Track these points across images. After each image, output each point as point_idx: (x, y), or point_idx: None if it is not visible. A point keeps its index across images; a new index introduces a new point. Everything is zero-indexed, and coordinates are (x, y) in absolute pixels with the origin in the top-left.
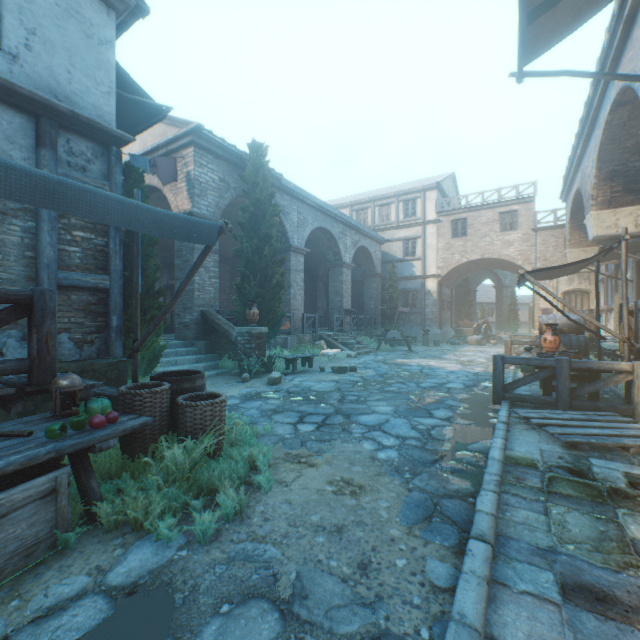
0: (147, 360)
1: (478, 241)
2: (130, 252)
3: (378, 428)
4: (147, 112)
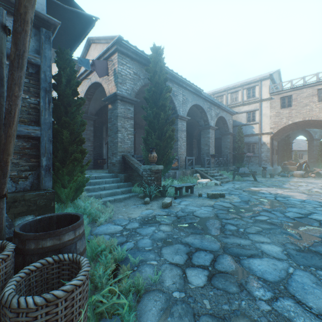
0: (74, 190)
1: (300, 109)
2: (61, 111)
3: (284, 290)
4: (84, 24)
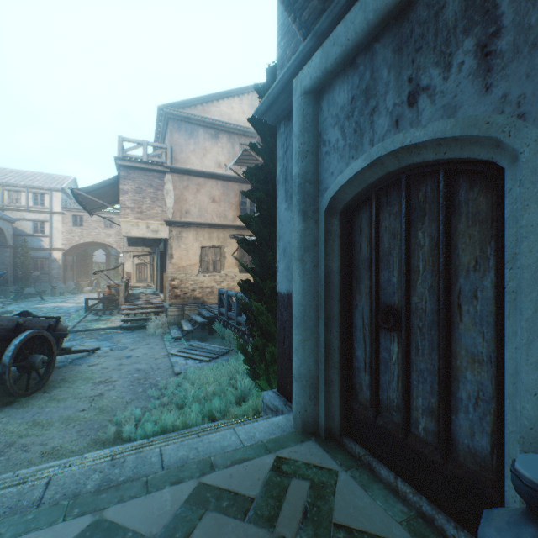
0: None
1: (92, 231)
2: None
3: None
4: None
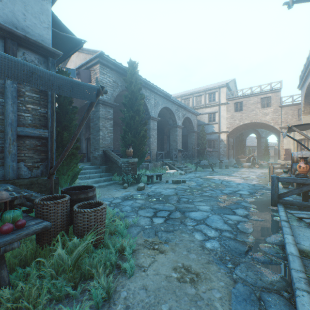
0: (70, 177)
1: (249, 113)
2: (61, 117)
3: (203, 222)
4: (73, 44)
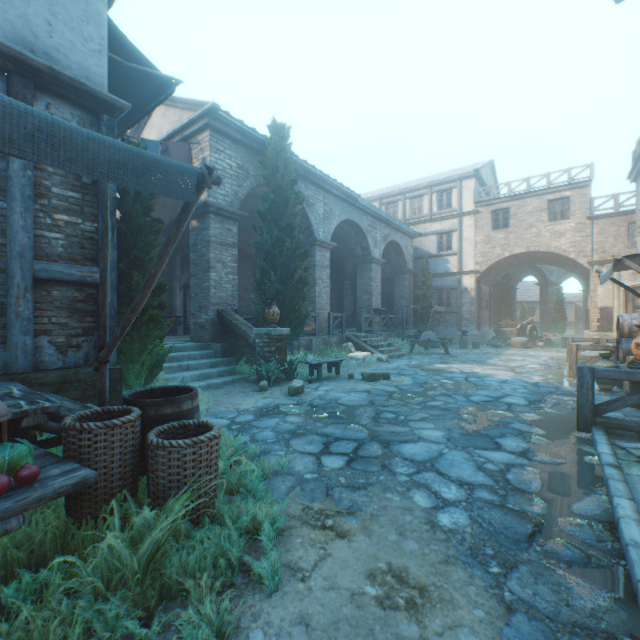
0: (148, 367)
1: (522, 233)
2: (127, 241)
3: (430, 466)
4: (154, 87)
